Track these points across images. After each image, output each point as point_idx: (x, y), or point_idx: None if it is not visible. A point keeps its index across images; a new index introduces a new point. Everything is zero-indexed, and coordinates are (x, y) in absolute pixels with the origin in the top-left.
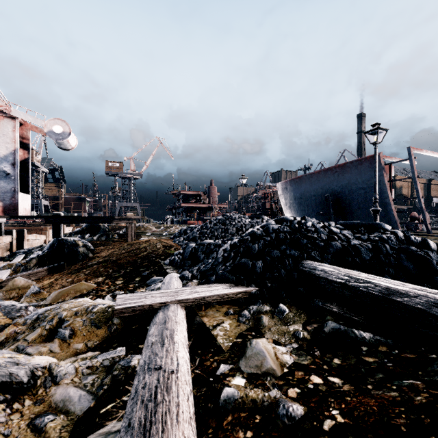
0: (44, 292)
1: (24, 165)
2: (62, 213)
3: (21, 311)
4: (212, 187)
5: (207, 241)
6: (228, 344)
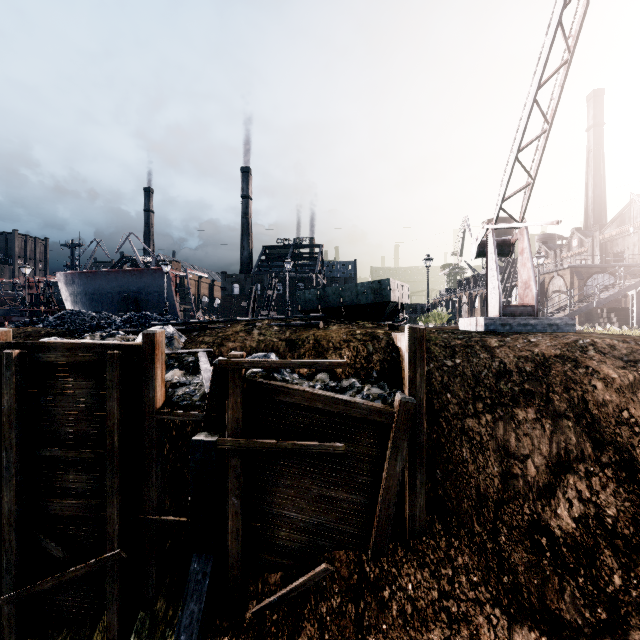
0: None
1: None
2: None
3: None
4: None
5: (103, 321)
6: None
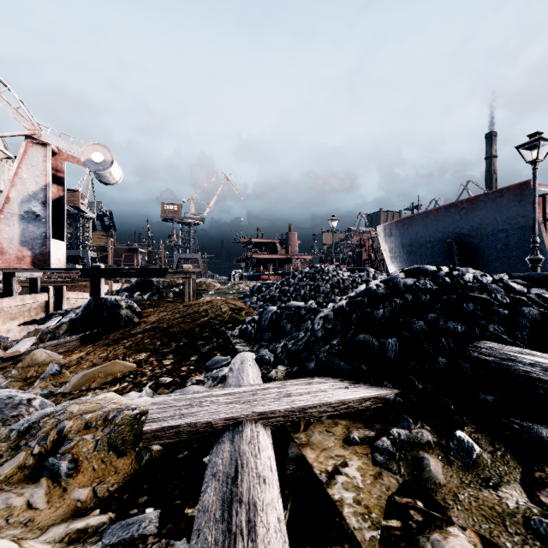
0: (66, 373)
1: (58, 205)
2: (103, 265)
3: (20, 408)
4: (291, 233)
5: (294, 303)
6: (373, 535)
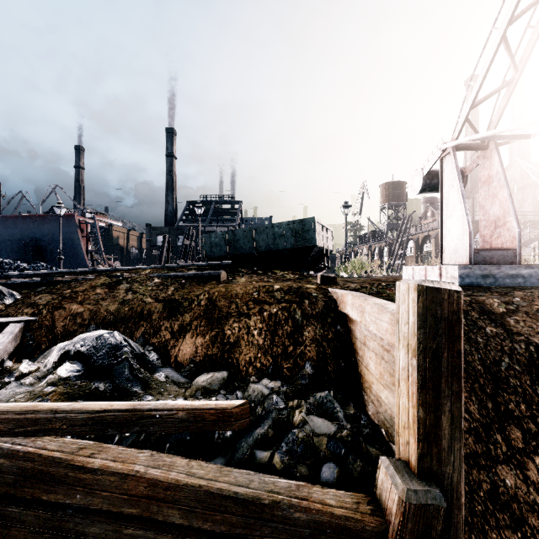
0: None
1: None
2: None
3: None
4: None
5: None
6: None
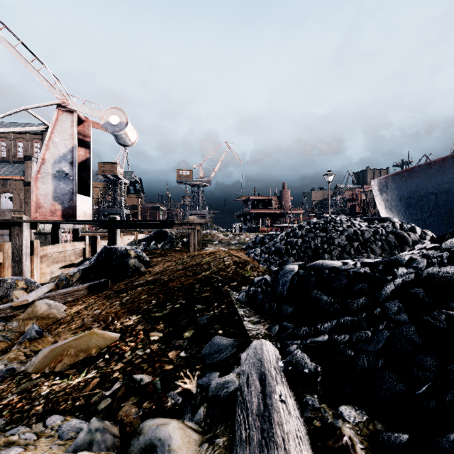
0: (47, 336)
1: (85, 166)
2: (118, 217)
3: None
4: (284, 190)
5: (325, 262)
6: None
